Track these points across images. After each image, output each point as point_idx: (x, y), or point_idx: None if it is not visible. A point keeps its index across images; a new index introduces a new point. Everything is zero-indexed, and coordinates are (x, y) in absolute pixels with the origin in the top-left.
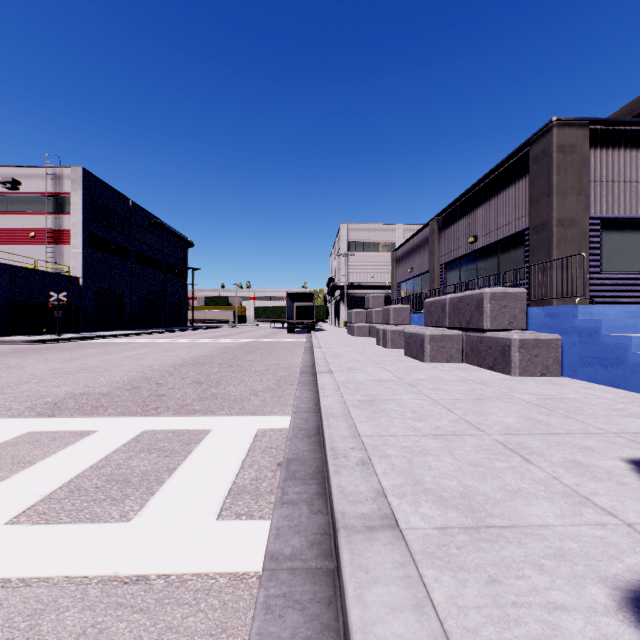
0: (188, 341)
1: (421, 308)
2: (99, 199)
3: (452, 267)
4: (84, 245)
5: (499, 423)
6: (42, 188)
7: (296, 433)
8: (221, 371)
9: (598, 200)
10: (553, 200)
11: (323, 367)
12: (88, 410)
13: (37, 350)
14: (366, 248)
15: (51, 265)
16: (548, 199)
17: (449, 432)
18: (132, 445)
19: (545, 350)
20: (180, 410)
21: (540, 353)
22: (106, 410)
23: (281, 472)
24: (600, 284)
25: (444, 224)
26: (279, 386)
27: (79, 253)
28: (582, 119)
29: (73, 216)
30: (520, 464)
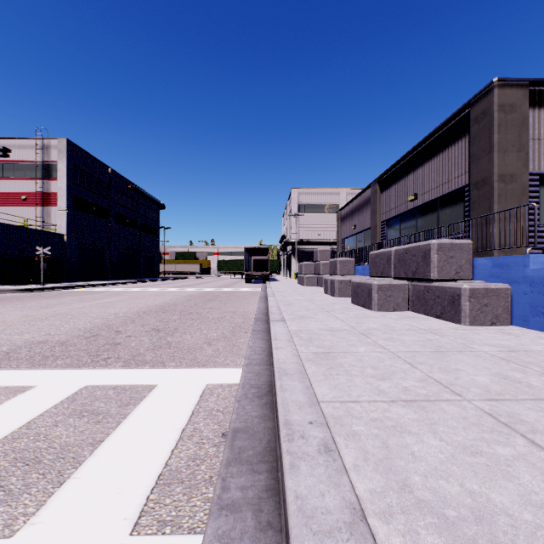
0: (157, 290)
1: (365, 260)
2: (82, 166)
3: (393, 223)
4: (68, 206)
5: (474, 383)
6: (32, 157)
7: (246, 392)
8: (180, 318)
9: (536, 157)
10: (494, 157)
11: (276, 315)
12: (37, 361)
13: (20, 298)
14: (314, 209)
15: (40, 224)
16: (489, 156)
17: (421, 396)
18: (64, 406)
19: (495, 299)
20: (130, 361)
21: (490, 302)
22: (55, 361)
23: (224, 450)
24: (538, 236)
25: (385, 185)
26: (233, 334)
27: (64, 213)
28: (522, 80)
29: (59, 181)
30: (529, 450)
